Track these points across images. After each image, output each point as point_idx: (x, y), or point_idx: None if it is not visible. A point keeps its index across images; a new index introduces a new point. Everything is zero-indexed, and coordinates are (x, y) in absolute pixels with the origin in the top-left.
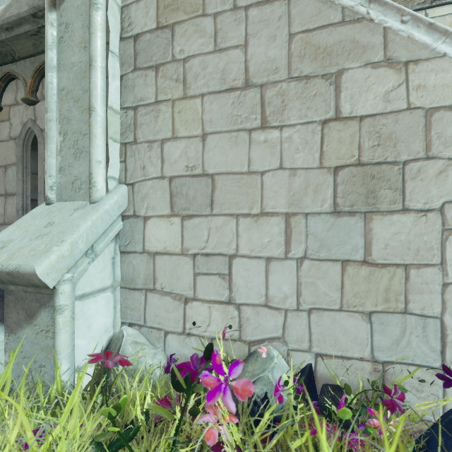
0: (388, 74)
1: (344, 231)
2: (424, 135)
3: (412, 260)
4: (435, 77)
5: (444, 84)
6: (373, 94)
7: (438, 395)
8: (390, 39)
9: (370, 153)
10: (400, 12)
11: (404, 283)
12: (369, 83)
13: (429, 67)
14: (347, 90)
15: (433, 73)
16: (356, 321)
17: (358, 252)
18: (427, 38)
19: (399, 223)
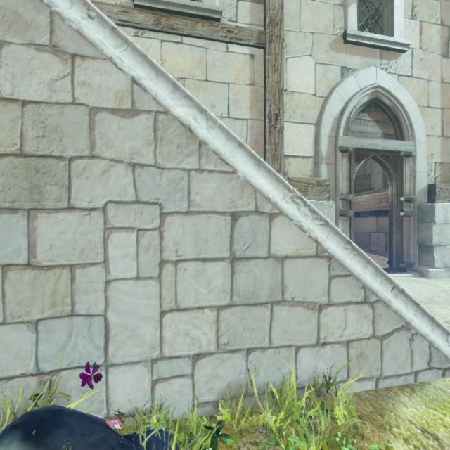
0: (53, 61)
1: (4, 230)
2: (88, 133)
3: (78, 260)
4: (100, 77)
5: (108, 87)
6: (38, 79)
7: (103, 391)
8: (58, 25)
9: (34, 144)
10: (86, 5)
11: (70, 284)
12: (34, 66)
13: (95, 66)
14: (8, 67)
15: (98, 73)
16: (21, 333)
17: (21, 254)
18: (98, 38)
19: (65, 222)
